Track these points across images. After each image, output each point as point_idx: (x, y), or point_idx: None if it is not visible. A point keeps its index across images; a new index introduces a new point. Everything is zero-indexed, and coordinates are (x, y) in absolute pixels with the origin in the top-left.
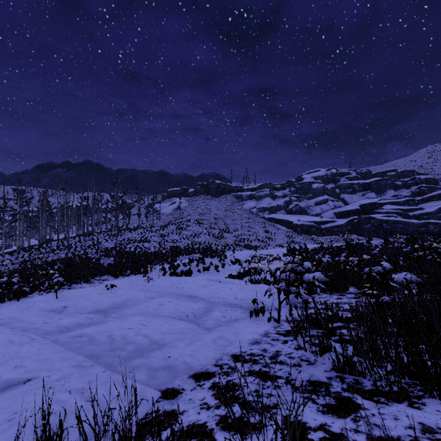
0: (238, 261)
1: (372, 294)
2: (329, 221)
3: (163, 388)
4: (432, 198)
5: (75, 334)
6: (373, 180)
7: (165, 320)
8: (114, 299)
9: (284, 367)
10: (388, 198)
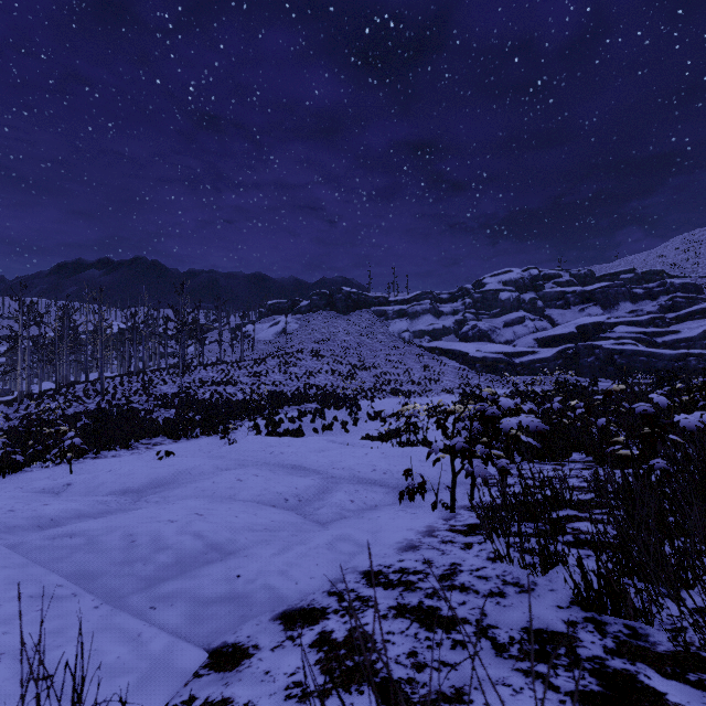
0: (379, 415)
1: (627, 457)
2: (527, 352)
3: (216, 645)
4: (693, 314)
5: (61, 532)
6: (597, 286)
7: (242, 507)
8: (156, 471)
9: (470, 598)
10: (621, 316)
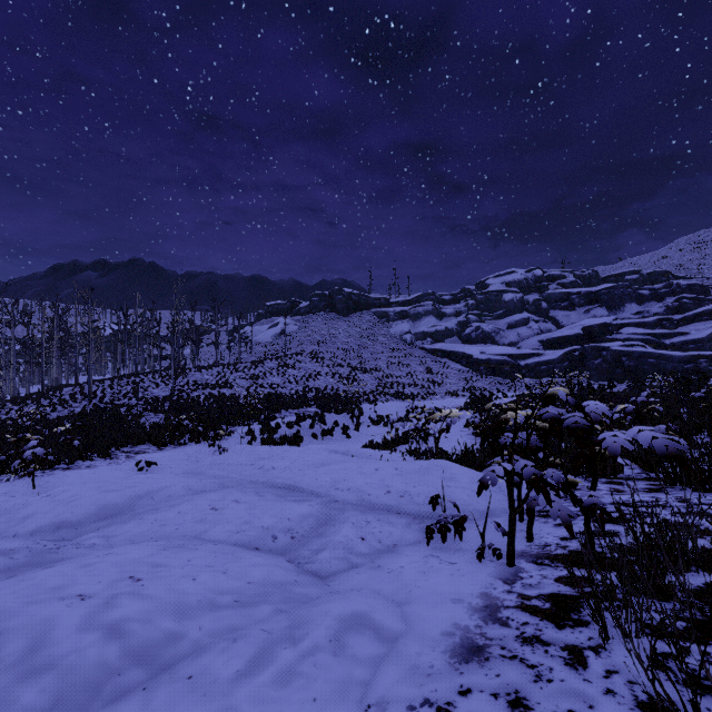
0: (382, 419)
1: None
2: (533, 354)
3: None
4: (700, 316)
5: None
6: (602, 287)
7: (209, 557)
8: (107, 496)
9: None
10: (627, 317)
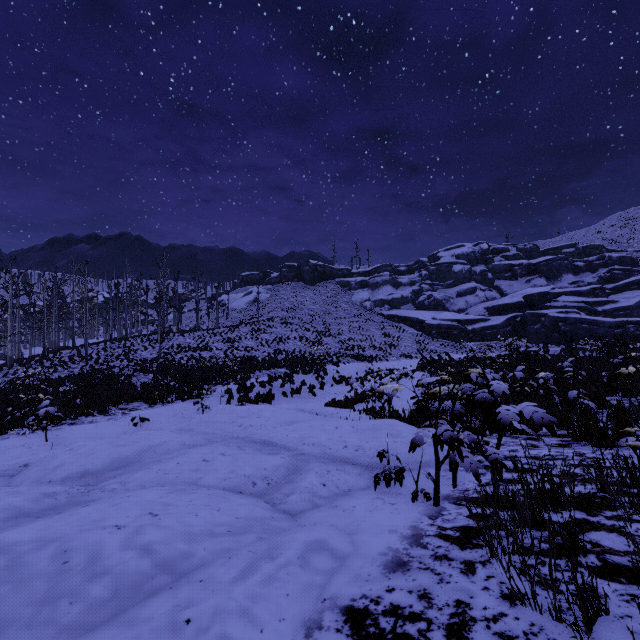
0: (344, 379)
1: (636, 448)
2: (479, 320)
3: None
4: (629, 285)
5: None
6: (542, 259)
7: (205, 498)
8: (119, 450)
9: None
10: (564, 286)
